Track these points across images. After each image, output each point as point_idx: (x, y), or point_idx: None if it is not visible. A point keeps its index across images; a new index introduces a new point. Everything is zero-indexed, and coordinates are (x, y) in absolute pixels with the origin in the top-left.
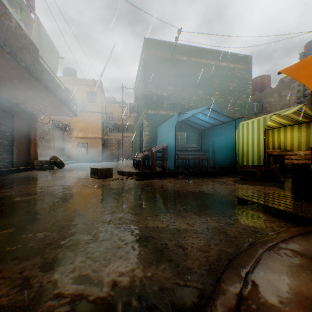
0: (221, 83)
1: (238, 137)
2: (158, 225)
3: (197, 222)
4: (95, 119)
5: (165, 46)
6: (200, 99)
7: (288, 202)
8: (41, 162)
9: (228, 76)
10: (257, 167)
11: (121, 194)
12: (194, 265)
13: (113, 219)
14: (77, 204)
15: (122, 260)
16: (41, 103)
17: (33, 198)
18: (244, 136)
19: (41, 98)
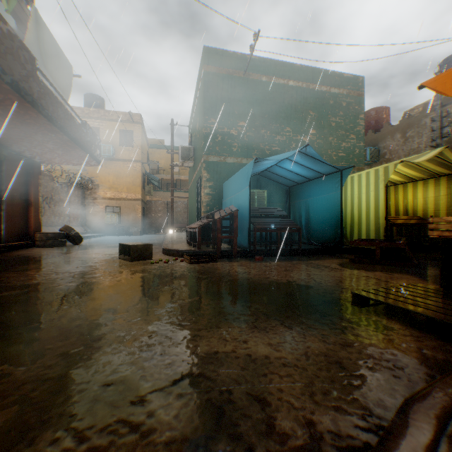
0: (319, 117)
1: (344, 197)
2: (217, 349)
3: (286, 341)
4: (132, 171)
5: (235, 59)
6: (288, 141)
7: (439, 302)
8: (45, 234)
9: (330, 107)
10: (376, 243)
11: (161, 288)
12: (284, 450)
13: (139, 336)
14: (83, 307)
15: (136, 436)
16: (44, 144)
17: (14, 294)
18: (355, 196)
19: (42, 136)
